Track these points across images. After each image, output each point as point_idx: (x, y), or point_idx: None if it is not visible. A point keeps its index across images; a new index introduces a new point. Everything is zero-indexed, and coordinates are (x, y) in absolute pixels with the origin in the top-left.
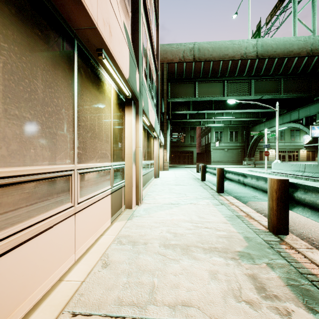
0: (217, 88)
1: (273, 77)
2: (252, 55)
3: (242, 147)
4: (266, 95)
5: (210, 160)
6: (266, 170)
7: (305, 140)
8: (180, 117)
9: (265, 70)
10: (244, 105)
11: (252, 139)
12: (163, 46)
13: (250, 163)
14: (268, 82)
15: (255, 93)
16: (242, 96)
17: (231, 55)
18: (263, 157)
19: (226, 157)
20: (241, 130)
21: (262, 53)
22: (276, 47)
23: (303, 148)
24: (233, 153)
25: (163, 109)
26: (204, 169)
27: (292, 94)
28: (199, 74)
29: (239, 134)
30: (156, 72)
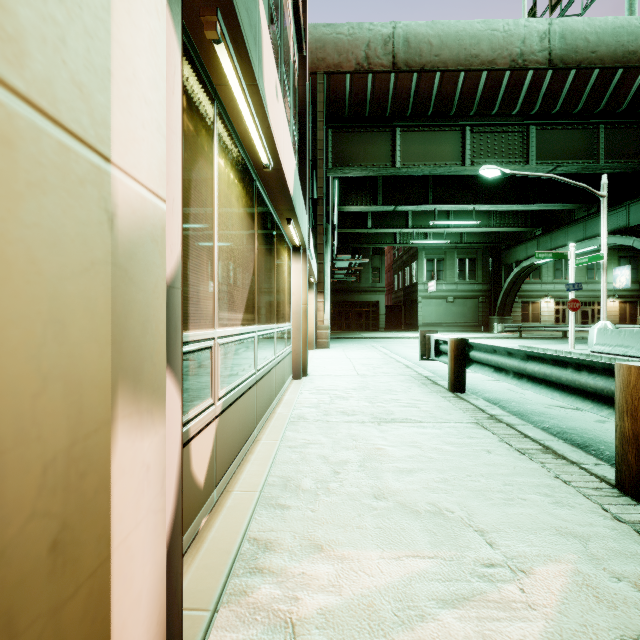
0: (448, 146)
1: (582, 121)
2: (538, 58)
3: (485, 294)
4: (566, 165)
5: (415, 322)
6: (572, 346)
7: (618, 278)
8: (351, 223)
9: (566, 99)
10: (503, 194)
11: (509, 275)
12: (316, 28)
13: (511, 329)
14: (570, 133)
15: (538, 160)
16: (509, 166)
17: (485, 56)
18: (530, 316)
19: (450, 316)
20: (484, 256)
21: (564, 55)
22: (597, 41)
23: (612, 295)
24: (466, 307)
25: (314, 193)
26: (462, 352)
27: (625, 163)
28: (406, 106)
29: (480, 264)
30: (299, 45)
